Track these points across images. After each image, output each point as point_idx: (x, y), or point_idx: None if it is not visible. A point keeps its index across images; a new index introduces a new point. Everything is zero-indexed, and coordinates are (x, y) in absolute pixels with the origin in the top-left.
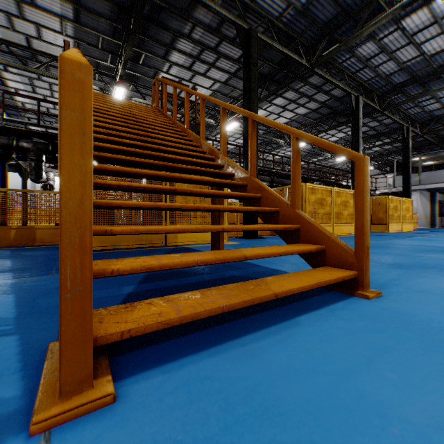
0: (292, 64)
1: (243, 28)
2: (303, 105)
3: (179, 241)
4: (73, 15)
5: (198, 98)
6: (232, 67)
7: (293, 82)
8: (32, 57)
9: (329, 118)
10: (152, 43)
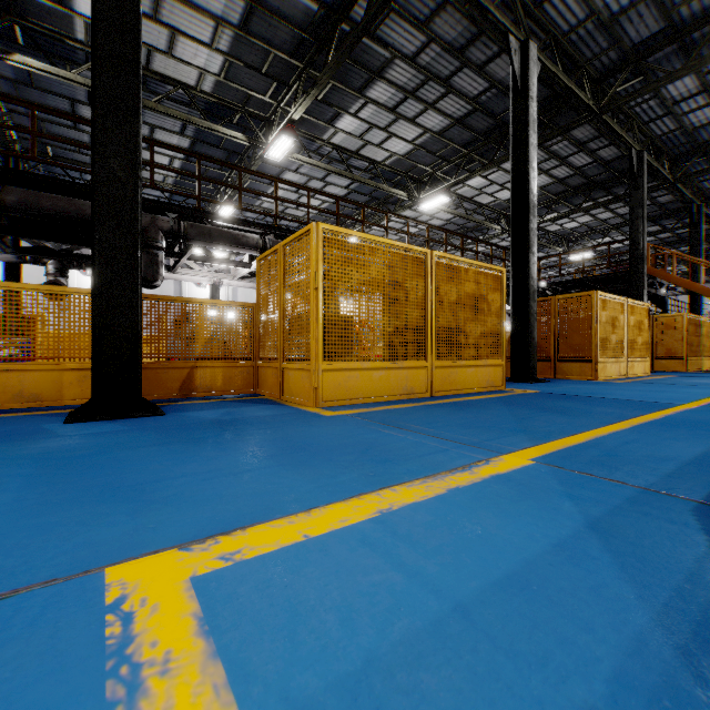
0: (687, 212)
1: (693, 204)
2: (654, 235)
3: (701, 368)
4: (545, 184)
5: (558, 229)
6: (626, 211)
7: (666, 221)
8: (456, 203)
9: (669, 245)
10: (580, 198)
